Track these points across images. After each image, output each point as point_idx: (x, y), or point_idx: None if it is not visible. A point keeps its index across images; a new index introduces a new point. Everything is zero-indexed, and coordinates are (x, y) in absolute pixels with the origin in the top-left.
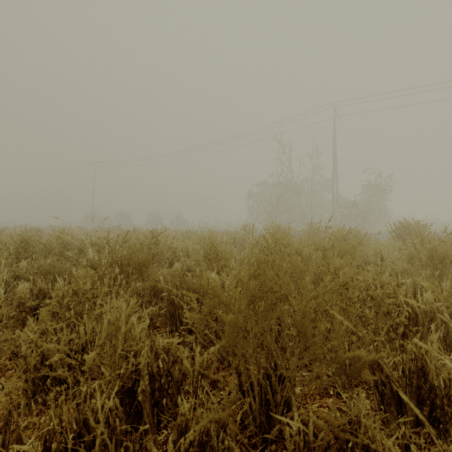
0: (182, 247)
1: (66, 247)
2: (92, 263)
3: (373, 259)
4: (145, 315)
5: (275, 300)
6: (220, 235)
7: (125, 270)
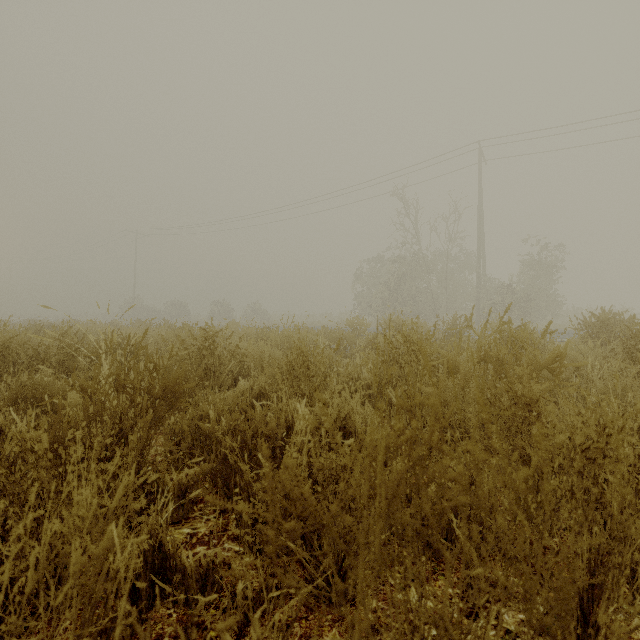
0: (253, 354)
1: (70, 353)
2: (84, 387)
3: (565, 375)
4: (175, 483)
5: None
6: (315, 334)
7: (136, 403)
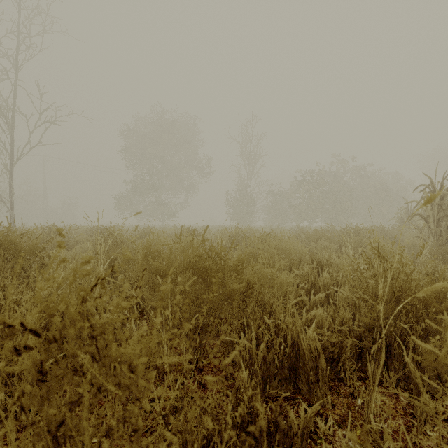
0: None
1: None
2: None
3: None
4: None
5: None
6: None
7: None
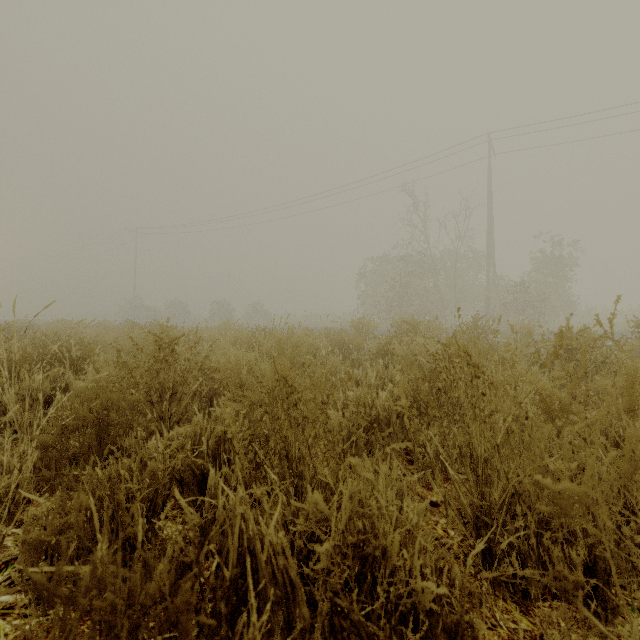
0: (228, 368)
1: None
2: None
3: None
4: None
5: (481, 566)
6: (315, 337)
7: None
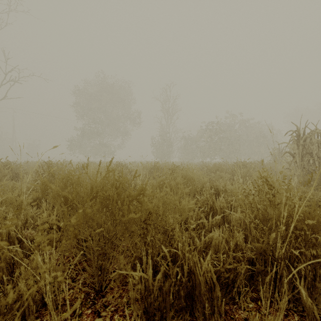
0: None
1: None
2: None
3: None
4: None
5: None
6: None
7: None
